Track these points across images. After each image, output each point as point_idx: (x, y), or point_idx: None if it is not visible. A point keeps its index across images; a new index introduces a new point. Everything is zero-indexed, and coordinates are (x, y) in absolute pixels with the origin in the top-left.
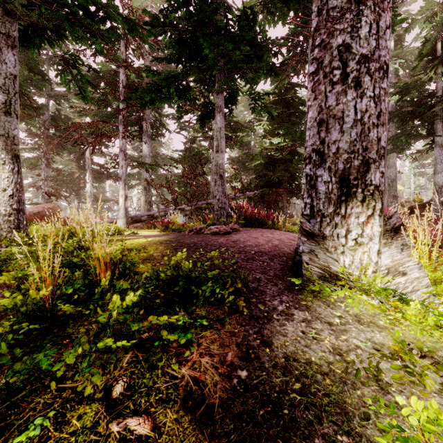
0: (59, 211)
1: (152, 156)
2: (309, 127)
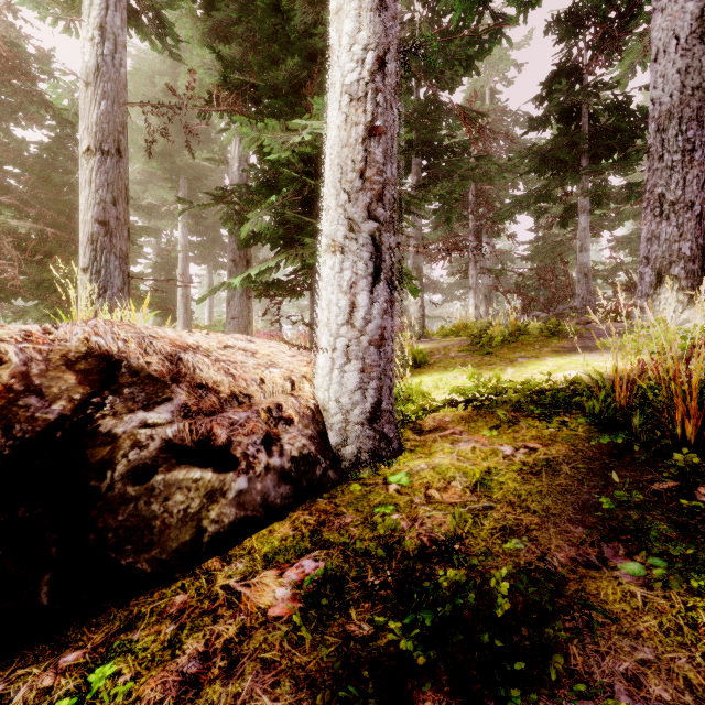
0: None
1: None
2: (641, 242)
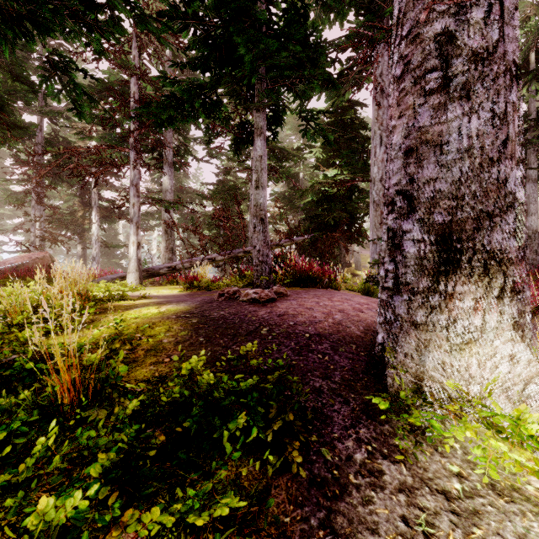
0: (51, 262)
1: (176, 189)
2: (392, 158)
